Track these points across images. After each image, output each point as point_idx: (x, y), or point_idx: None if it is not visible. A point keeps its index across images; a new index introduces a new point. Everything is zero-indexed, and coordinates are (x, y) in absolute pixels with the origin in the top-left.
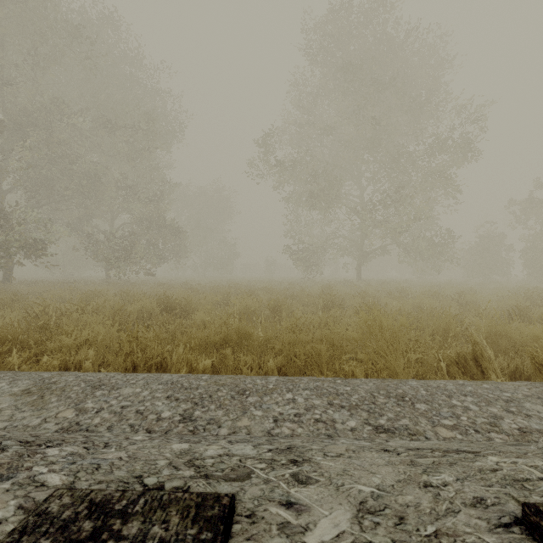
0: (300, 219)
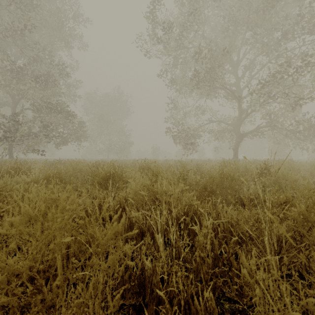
0: (180, 110)
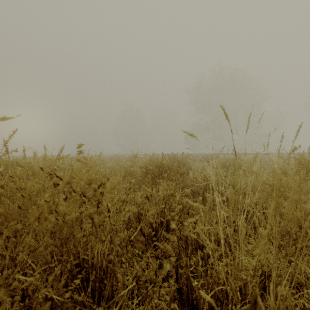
0: None
